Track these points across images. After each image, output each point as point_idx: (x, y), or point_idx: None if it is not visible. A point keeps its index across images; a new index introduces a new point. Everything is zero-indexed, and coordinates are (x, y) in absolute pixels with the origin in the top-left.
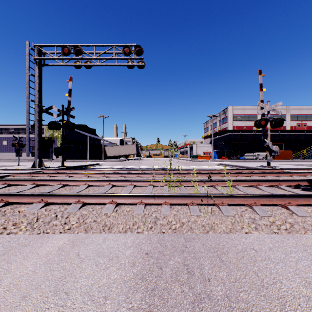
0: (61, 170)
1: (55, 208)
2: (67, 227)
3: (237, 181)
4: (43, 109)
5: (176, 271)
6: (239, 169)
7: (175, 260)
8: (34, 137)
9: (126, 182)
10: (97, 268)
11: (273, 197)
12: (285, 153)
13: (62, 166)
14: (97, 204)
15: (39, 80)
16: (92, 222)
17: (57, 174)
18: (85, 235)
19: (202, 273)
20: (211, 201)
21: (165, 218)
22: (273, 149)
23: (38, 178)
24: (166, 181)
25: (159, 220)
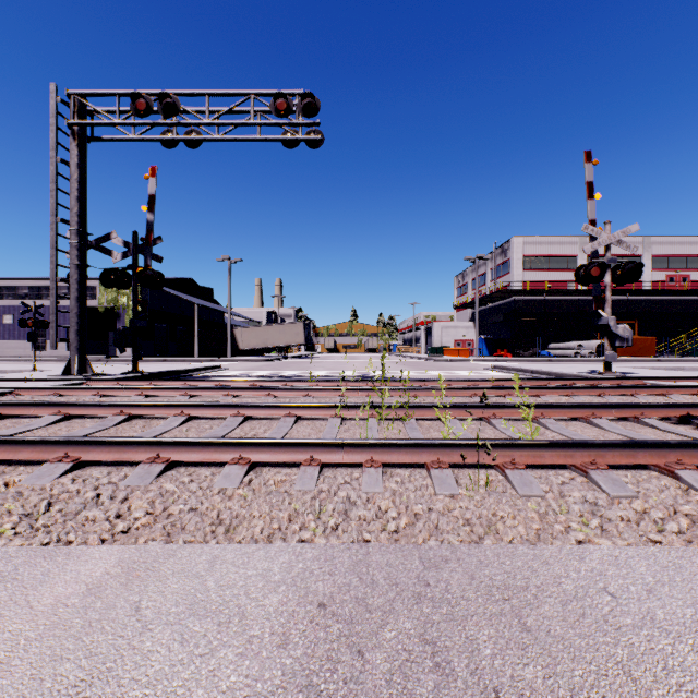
0: (129, 381)
1: (97, 475)
2: (119, 526)
3: (541, 406)
4: (90, 242)
5: (403, 662)
6: (540, 380)
7: (398, 625)
8: None
9: (278, 410)
10: (183, 654)
11: (638, 448)
12: (641, 342)
13: (134, 372)
14: (203, 466)
15: (80, 174)
16: (187, 512)
17: (119, 391)
18: (163, 548)
19: (474, 670)
20: (485, 457)
21: (371, 502)
22: (618, 334)
23: (74, 399)
24: (373, 407)
25: (355, 508)
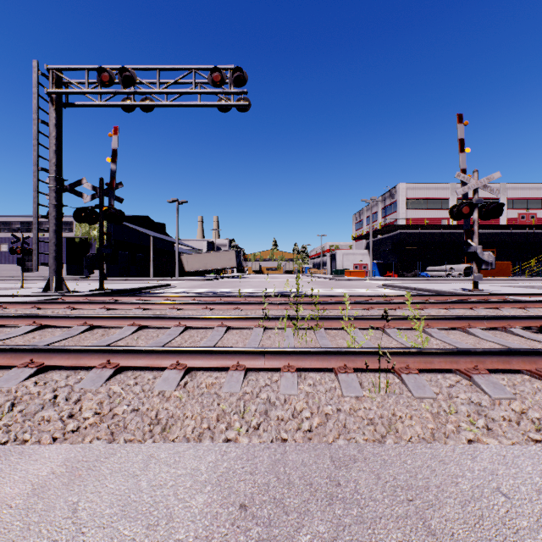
0: (95, 296)
1: (56, 379)
2: (70, 426)
3: (426, 318)
4: (65, 186)
5: None
6: (423, 296)
7: (313, 528)
8: None
9: (212, 321)
10: None
11: (513, 355)
12: (499, 266)
13: (100, 289)
14: (146, 370)
15: (57, 132)
16: (129, 412)
17: (86, 305)
18: (105, 448)
19: None
20: (384, 362)
21: (288, 404)
22: (484, 259)
23: (49, 311)
24: (289, 319)
25: (274, 409)
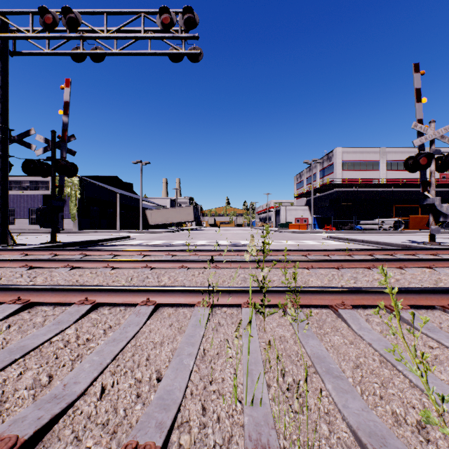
0: (34, 251)
1: None
2: None
3: None
4: (13, 137)
5: None
6: (386, 250)
7: None
8: (34, 195)
9: (135, 295)
10: None
11: None
12: (425, 219)
13: (52, 242)
14: None
15: (2, 80)
16: None
17: (6, 263)
18: None
19: None
20: None
21: None
22: (442, 211)
23: None
24: (248, 292)
25: None
